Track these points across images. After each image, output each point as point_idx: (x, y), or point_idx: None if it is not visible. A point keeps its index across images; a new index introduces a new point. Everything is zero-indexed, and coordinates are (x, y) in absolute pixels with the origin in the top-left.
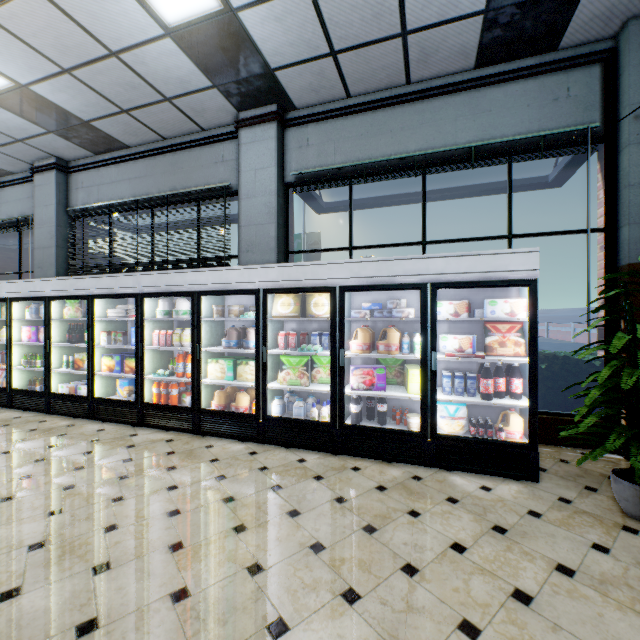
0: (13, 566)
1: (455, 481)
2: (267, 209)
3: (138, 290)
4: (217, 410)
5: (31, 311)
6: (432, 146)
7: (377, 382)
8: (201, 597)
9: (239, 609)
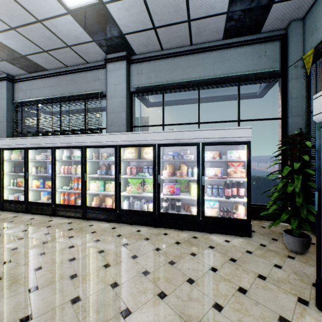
0: None
1: (213, 238)
2: (121, 104)
3: (53, 145)
4: (95, 207)
5: None
6: (202, 76)
7: (176, 191)
8: (86, 300)
9: (106, 305)
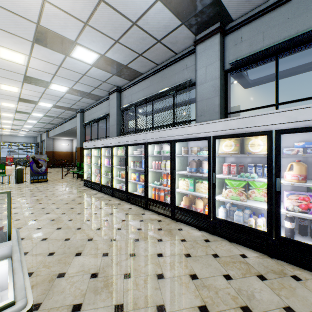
0: (82, 286)
1: None
2: (213, 88)
3: (145, 141)
4: (184, 208)
5: (107, 152)
6: None
7: None
8: None
9: None
